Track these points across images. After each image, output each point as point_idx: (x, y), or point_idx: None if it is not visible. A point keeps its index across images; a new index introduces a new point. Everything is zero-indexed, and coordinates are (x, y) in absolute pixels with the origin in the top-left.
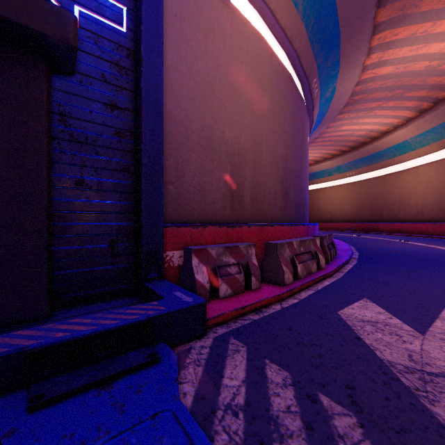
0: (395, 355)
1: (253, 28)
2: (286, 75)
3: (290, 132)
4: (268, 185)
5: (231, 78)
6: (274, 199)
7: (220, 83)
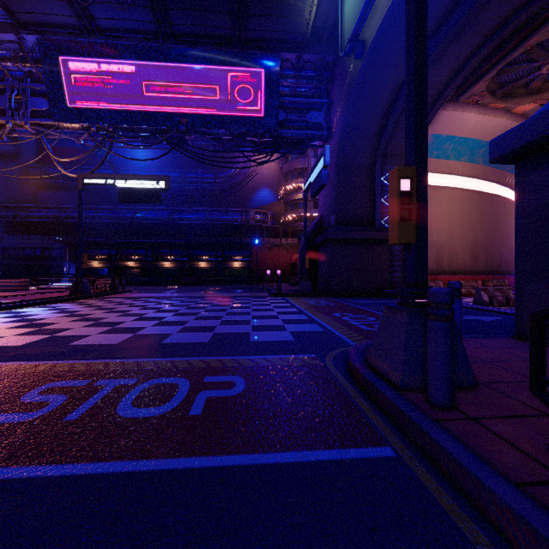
0: (467, 300)
1: (448, 188)
2: (474, 193)
3: (479, 223)
4: (459, 256)
5: (436, 215)
6: (463, 262)
7: (431, 220)
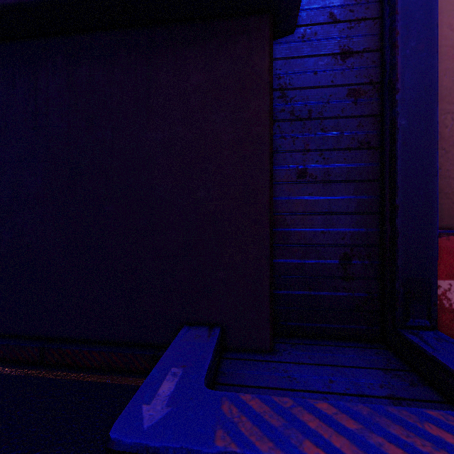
0: None
1: None
2: None
3: None
4: None
5: None
6: None
7: None
